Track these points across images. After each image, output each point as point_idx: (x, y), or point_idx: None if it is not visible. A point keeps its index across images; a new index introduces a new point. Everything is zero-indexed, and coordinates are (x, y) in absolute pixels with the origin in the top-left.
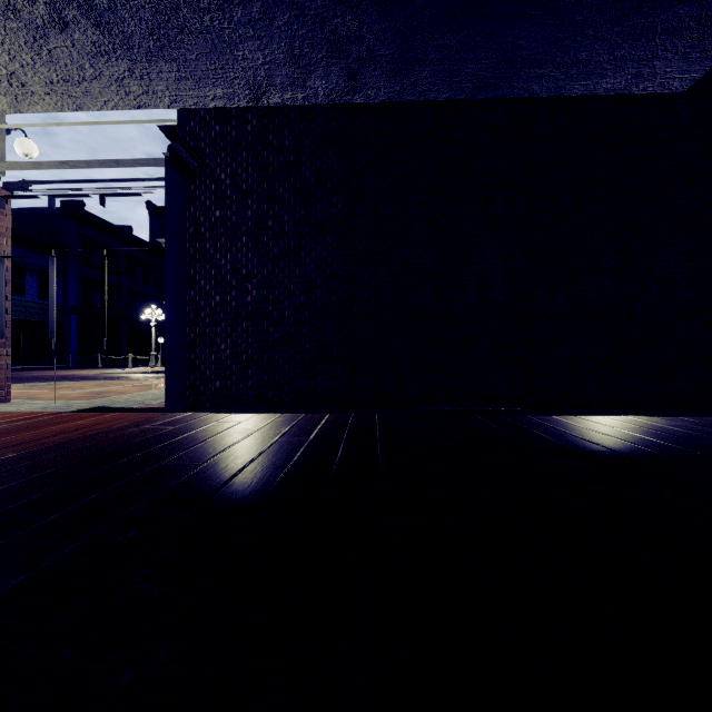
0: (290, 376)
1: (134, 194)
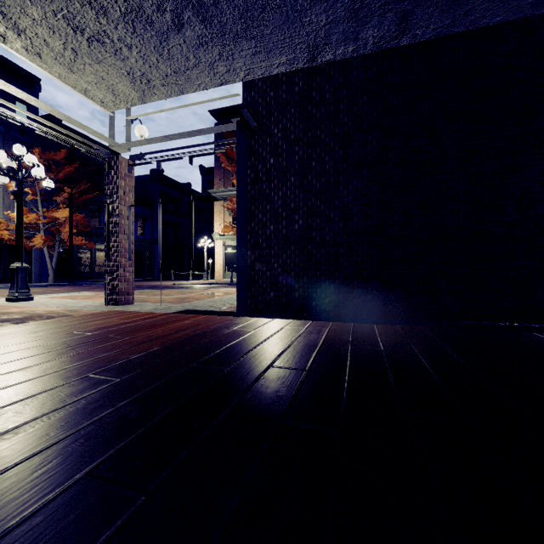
0: (330, 290)
1: (211, 153)
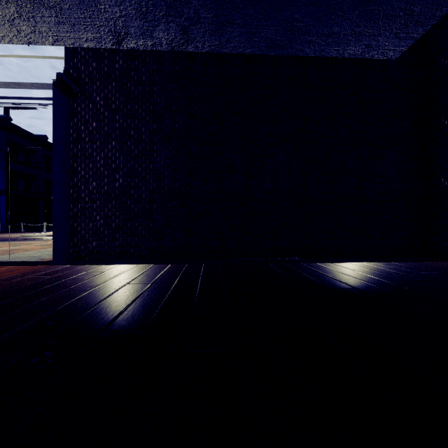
0: (146, 238)
1: (31, 107)
